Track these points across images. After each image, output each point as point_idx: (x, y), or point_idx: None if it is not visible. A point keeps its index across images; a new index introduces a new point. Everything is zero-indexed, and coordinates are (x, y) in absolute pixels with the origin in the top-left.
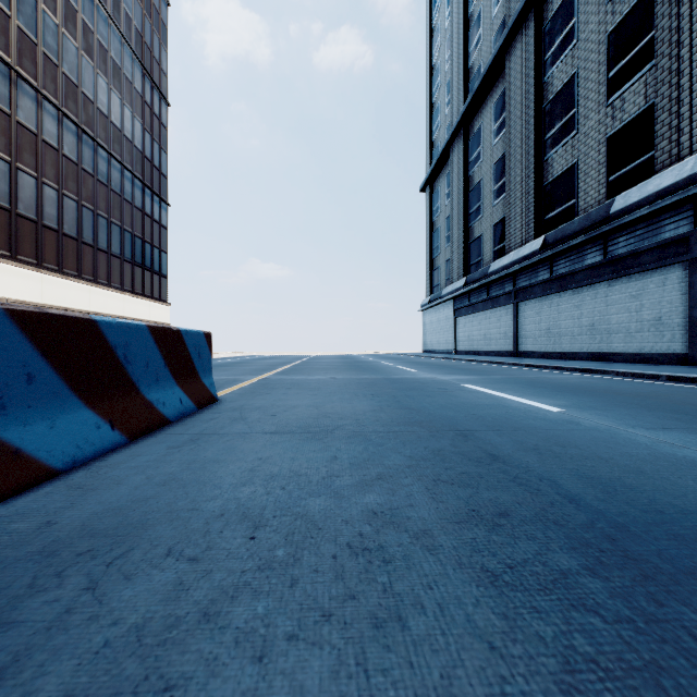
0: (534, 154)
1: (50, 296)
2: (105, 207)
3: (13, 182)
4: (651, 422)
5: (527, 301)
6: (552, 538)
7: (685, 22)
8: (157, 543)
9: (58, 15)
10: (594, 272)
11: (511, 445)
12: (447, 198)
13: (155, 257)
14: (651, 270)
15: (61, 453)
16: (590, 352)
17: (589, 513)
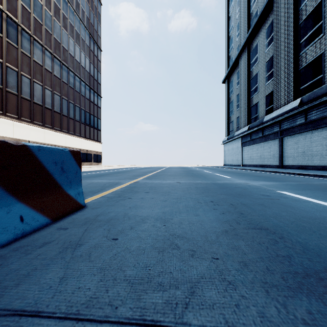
0: (293, 52)
1: (48, 139)
2: (72, 98)
3: (32, 88)
4: None
5: (288, 136)
6: None
7: None
8: None
9: (51, 11)
10: None
11: None
12: (237, 85)
13: (95, 121)
14: None
15: None
16: None
17: None
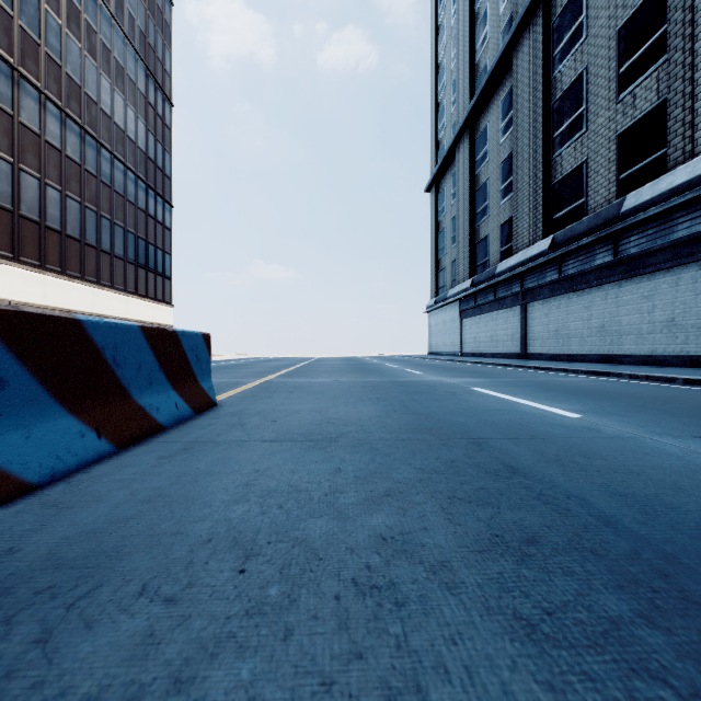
0: (542, 152)
1: (53, 298)
2: (108, 208)
3: (16, 183)
4: (677, 429)
5: (535, 302)
6: (593, 573)
7: (699, 15)
8: (130, 578)
9: (61, 15)
10: (604, 273)
11: (530, 456)
12: (452, 198)
13: (158, 259)
14: (664, 270)
15: (38, 465)
16: (600, 354)
17: (631, 540)
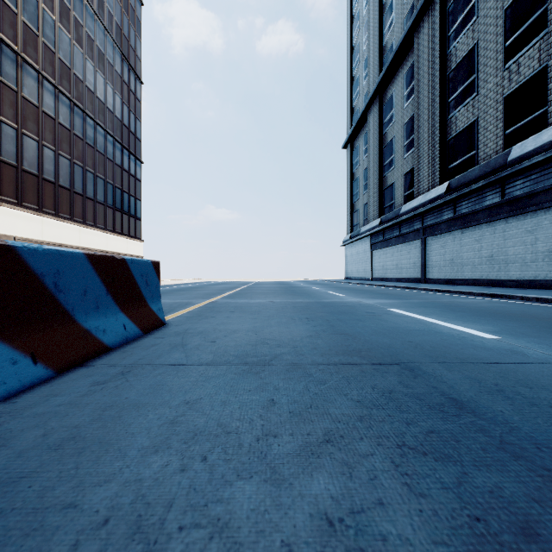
0: (439, 114)
1: (49, 235)
2: (92, 164)
3: (19, 144)
4: None
5: (433, 236)
6: None
7: None
8: None
9: (55, 13)
10: (492, 211)
11: (468, 385)
12: (364, 154)
13: (131, 204)
14: (545, 209)
15: None
16: (489, 279)
17: None
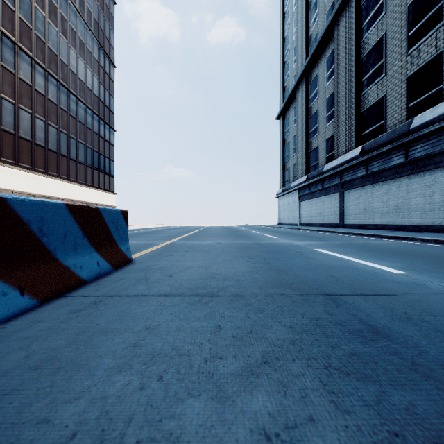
0: (354, 91)
1: (40, 189)
2: (74, 132)
3: (16, 116)
4: None
5: (350, 190)
6: None
7: None
8: None
9: (45, 10)
10: (398, 170)
11: (382, 313)
12: (294, 123)
13: (106, 164)
14: (441, 167)
15: None
16: (395, 224)
17: None
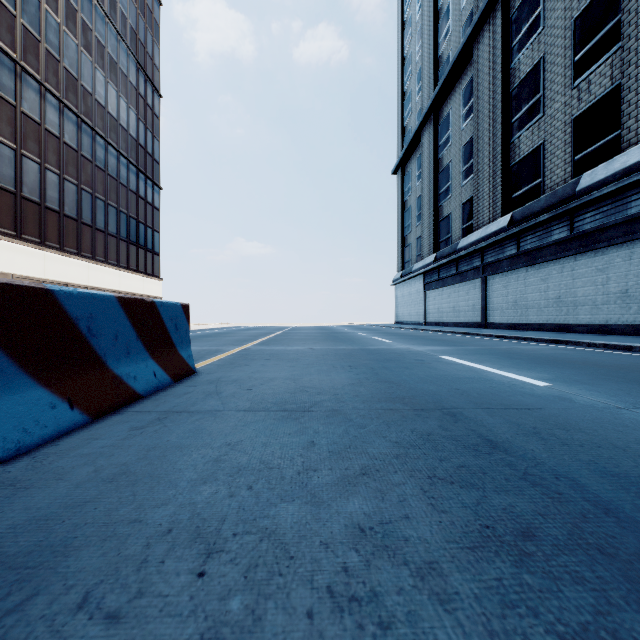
0: (501, 136)
1: (52, 272)
2: (102, 190)
3: (18, 167)
4: None
5: (495, 275)
6: (607, 580)
7: None
8: (72, 583)
9: (59, 14)
10: (560, 247)
11: (507, 428)
12: (417, 180)
13: (148, 236)
14: (618, 245)
15: (2, 440)
16: (557, 323)
17: (639, 533)
